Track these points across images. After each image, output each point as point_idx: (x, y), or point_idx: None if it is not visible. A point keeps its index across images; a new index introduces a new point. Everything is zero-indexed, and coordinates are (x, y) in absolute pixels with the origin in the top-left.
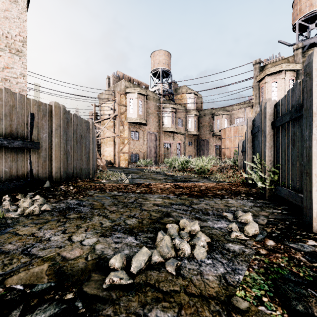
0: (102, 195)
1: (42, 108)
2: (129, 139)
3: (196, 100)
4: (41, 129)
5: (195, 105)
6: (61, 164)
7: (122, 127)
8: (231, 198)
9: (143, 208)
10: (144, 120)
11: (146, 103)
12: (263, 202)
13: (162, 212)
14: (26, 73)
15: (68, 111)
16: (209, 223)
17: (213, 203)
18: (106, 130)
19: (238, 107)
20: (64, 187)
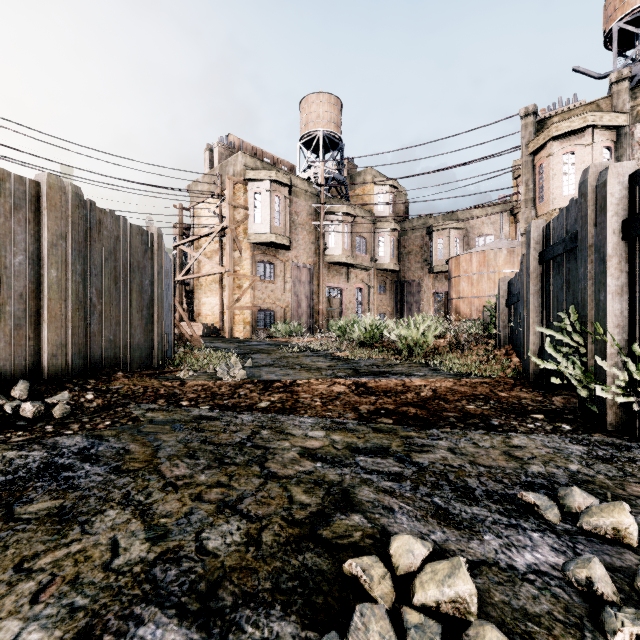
0: (166, 418)
1: (11, 188)
2: (252, 279)
3: (394, 199)
4: (6, 242)
5: (392, 208)
6: (69, 334)
7: (237, 252)
8: (513, 428)
9: (269, 470)
10: (285, 239)
11: (290, 202)
12: (609, 443)
13: (326, 487)
14: None
15: (91, 201)
16: (491, 541)
17: (470, 448)
18: (205, 259)
19: (482, 213)
20: (68, 395)
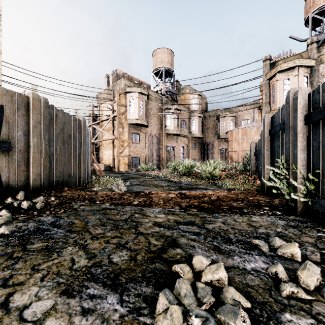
0: (90, 208)
1: (16, 100)
2: (129, 142)
3: (200, 101)
4: (13, 125)
5: (199, 106)
6: (42, 169)
7: (121, 128)
8: (253, 213)
9: (139, 231)
10: (145, 121)
11: (147, 103)
12: (297, 220)
13: (165, 238)
14: (0, 58)
15: (52, 105)
16: (237, 259)
17: (232, 222)
18: (105, 131)
19: (244, 108)
20: (43, 198)
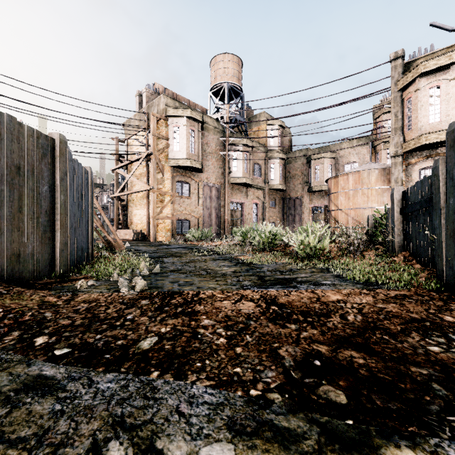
0: None
1: None
2: (172, 195)
3: (282, 136)
4: None
5: (280, 143)
6: None
7: (160, 174)
8: None
9: None
10: (198, 163)
11: (202, 136)
12: None
13: None
14: None
15: None
16: None
17: None
18: (134, 179)
19: (349, 145)
20: None
